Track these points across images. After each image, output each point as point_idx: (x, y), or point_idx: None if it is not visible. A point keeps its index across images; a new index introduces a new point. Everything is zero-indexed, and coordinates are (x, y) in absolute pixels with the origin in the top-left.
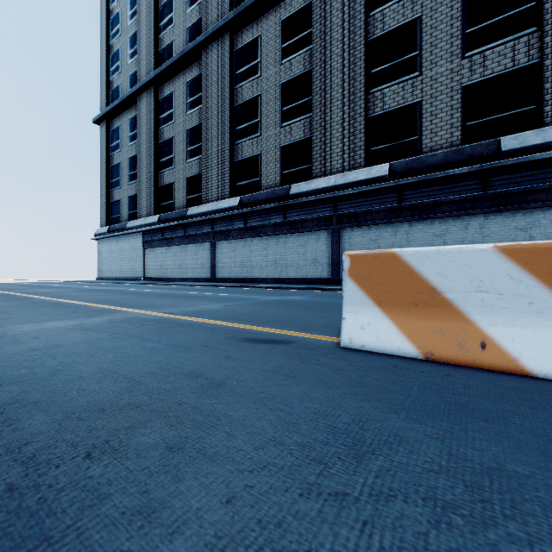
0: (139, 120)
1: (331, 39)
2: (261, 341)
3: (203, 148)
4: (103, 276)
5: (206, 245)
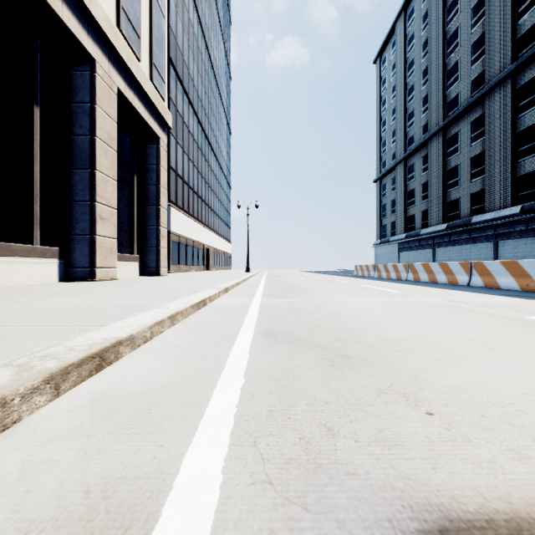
0: (396, 180)
1: (494, 135)
2: None
3: (428, 196)
4: None
5: (430, 250)
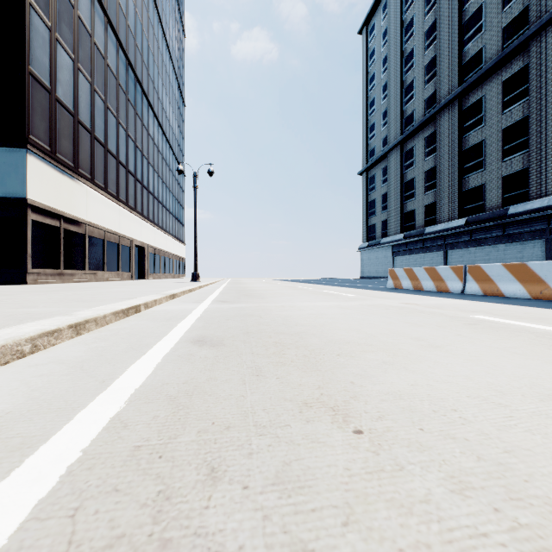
0: (389, 169)
1: (546, 91)
2: None
3: (436, 185)
4: (364, 275)
5: (439, 253)
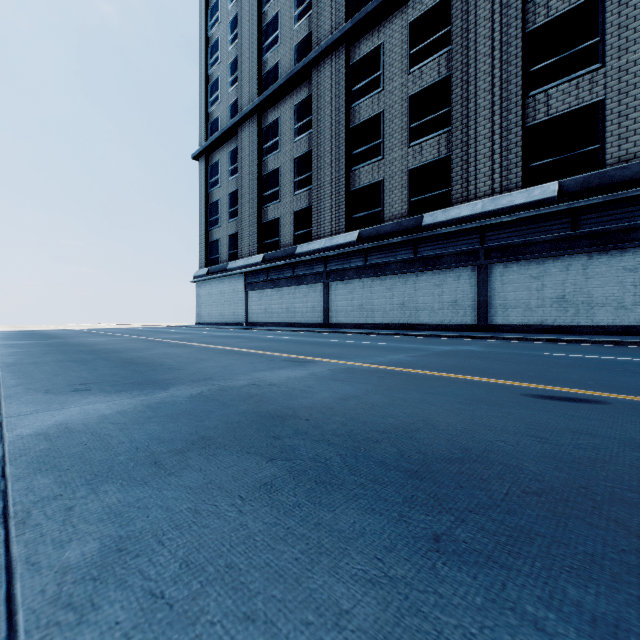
0: (241, 152)
1: (476, 36)
2: (563, 399)
3: (313, 178)
4: (202, 321)
5: (317, 286)
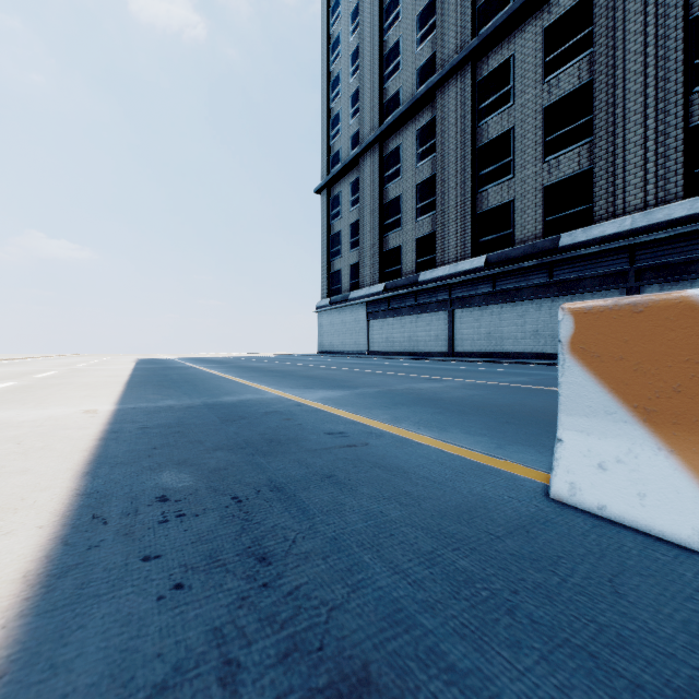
0: (362, 182)
1: (624, 34)
2: None
3: (437, 203)
4: (324, 350)
5: (441, 314)
